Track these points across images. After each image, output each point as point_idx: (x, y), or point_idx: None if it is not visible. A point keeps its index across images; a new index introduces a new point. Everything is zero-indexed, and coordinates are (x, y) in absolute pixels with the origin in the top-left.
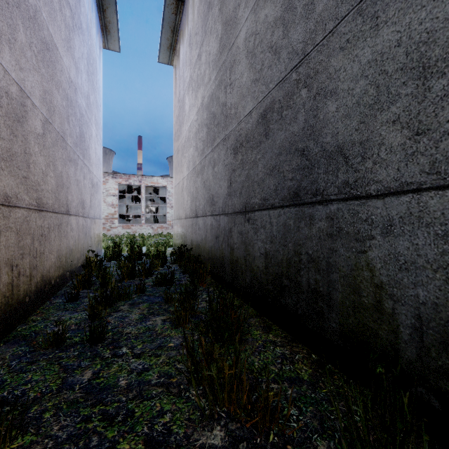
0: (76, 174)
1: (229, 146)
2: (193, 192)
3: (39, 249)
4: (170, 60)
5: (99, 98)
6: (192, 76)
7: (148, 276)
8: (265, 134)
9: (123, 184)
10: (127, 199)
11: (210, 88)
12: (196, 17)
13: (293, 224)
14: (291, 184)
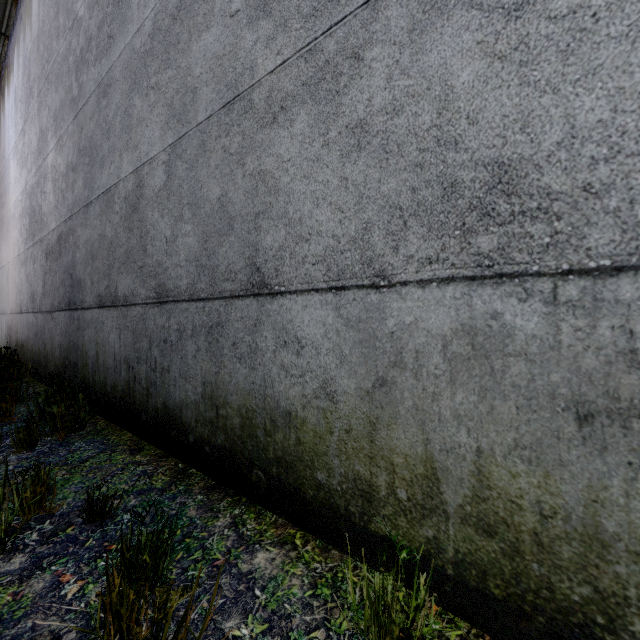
0: None
1: (43, 250)
2: (19, 283)
3: None
4: None
5: None
6: (17, 145)
7: None
8: (60, 253)
9: None
10: None
11: (31, 178)
12: (20, 81)
13: (69, 322)
14: (68, 295)
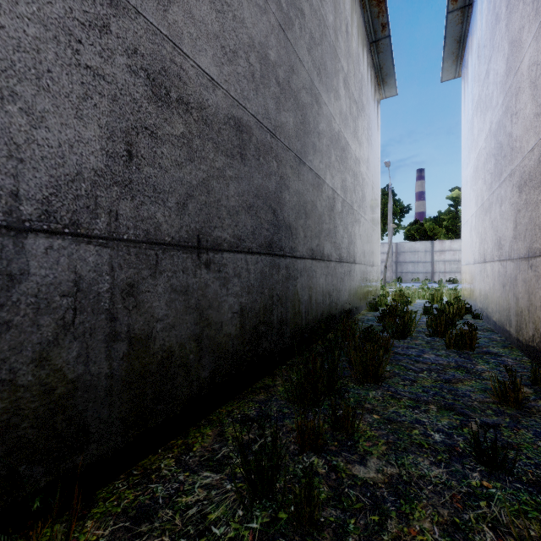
0: None
1: (119, 35)
2: None
3: None
4: None
5: None
6: None
7: None
8: (241, 153)
9: None
10: None
11: None
12: None
13: (269, 272)
14: (267, 234)
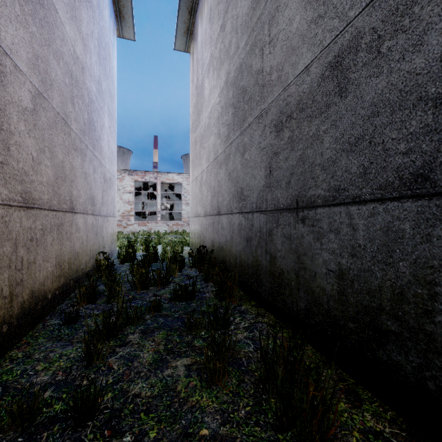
0: (83, 166)
1: (267, 124)
2: (215, 186)
3: (27, 258)
4: (187, 47)
5: (112, 88)
6: (213, 54)
7: (164, 285)
8: (339, 91)
9: (139, 181)
10: (143, 196)
11: (237, 58)
12: None
13: (412, 230)
14: (405, 161)
